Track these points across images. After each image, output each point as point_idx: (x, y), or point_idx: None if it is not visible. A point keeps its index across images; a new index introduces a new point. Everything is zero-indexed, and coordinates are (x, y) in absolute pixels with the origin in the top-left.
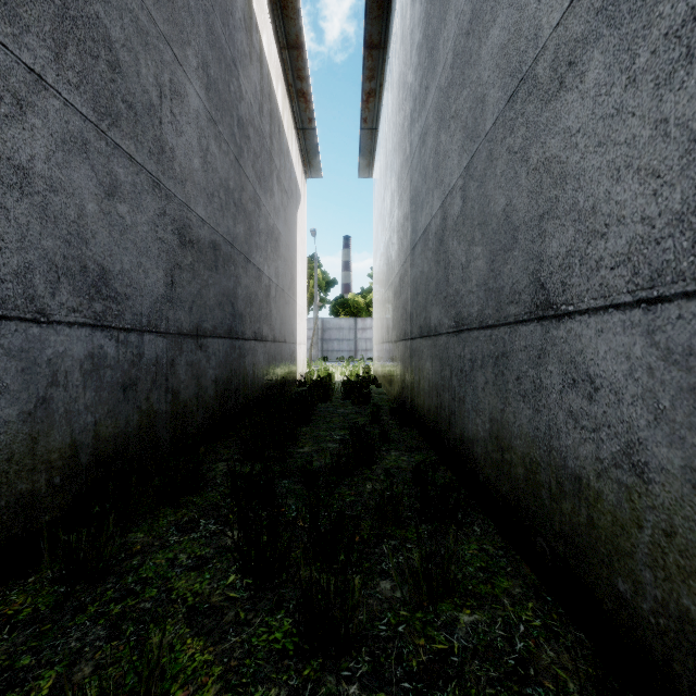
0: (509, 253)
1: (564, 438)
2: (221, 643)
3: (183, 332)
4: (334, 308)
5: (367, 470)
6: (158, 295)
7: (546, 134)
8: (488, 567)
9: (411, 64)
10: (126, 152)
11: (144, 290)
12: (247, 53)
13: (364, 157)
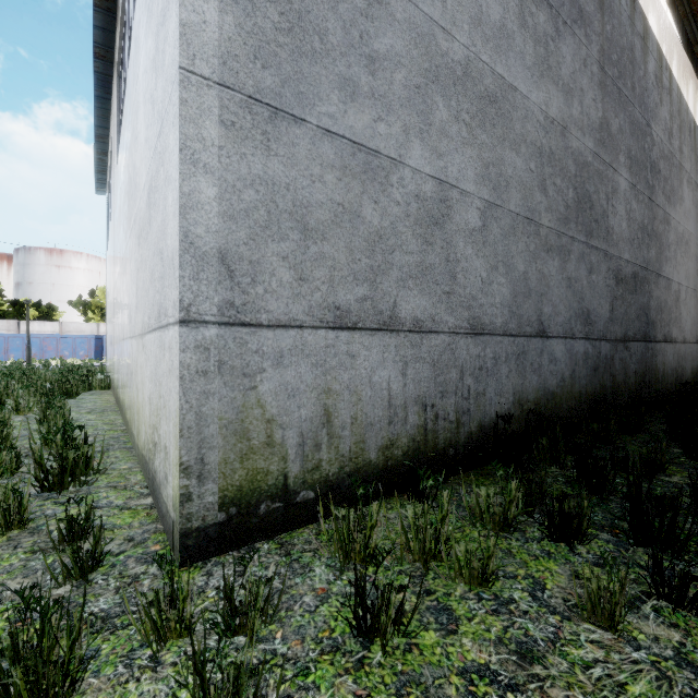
0: None
1: None
2: (684, 469)
3: (617, 339)
4: None
5: None
6: (606, 318)
7: None
8: None
9: None
10: (594, 247)
11: (600, 317)
12: (657, 102)
13: None
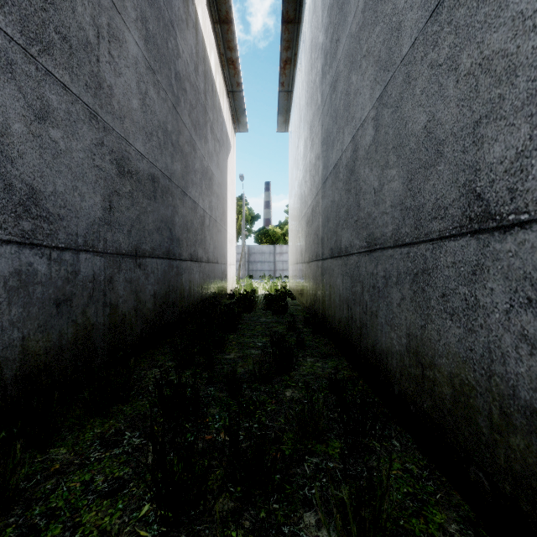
0: (432, 169)
1: (514, 365)
2: None
3: (121, 252)
4: (258, 237)
5: (286, 376)
6: (95, 217)
7: (484, 31)
8: (416, 493)
9: (322, 26)
10: (60, 81)
11: (79, 212)
12: (184, 19)
13: (282, 114)
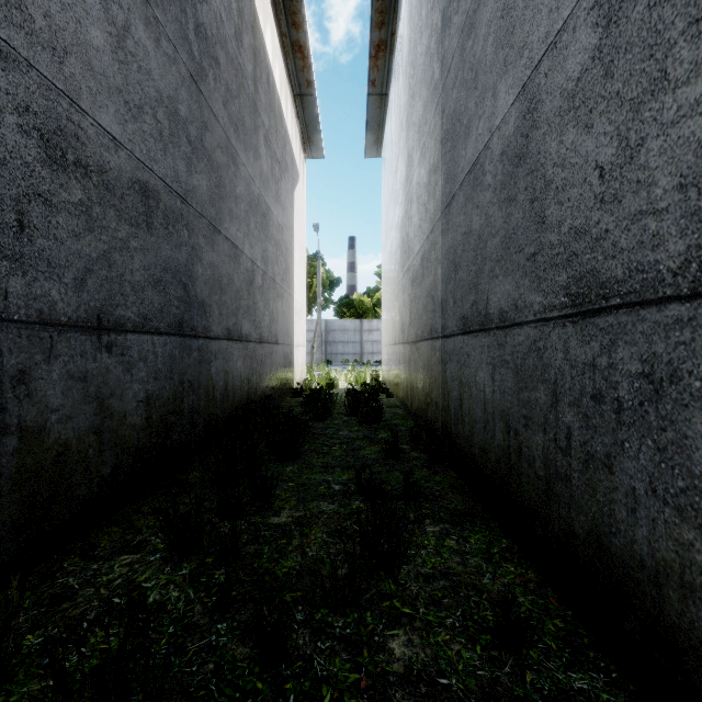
0: None
1: None
2: None
3: (57, 320)
4: (338, 309)
5: (388, 582)
6: None
7: None
8: None
9: None
10: None
11: None
12: None
13: (372, 131)
